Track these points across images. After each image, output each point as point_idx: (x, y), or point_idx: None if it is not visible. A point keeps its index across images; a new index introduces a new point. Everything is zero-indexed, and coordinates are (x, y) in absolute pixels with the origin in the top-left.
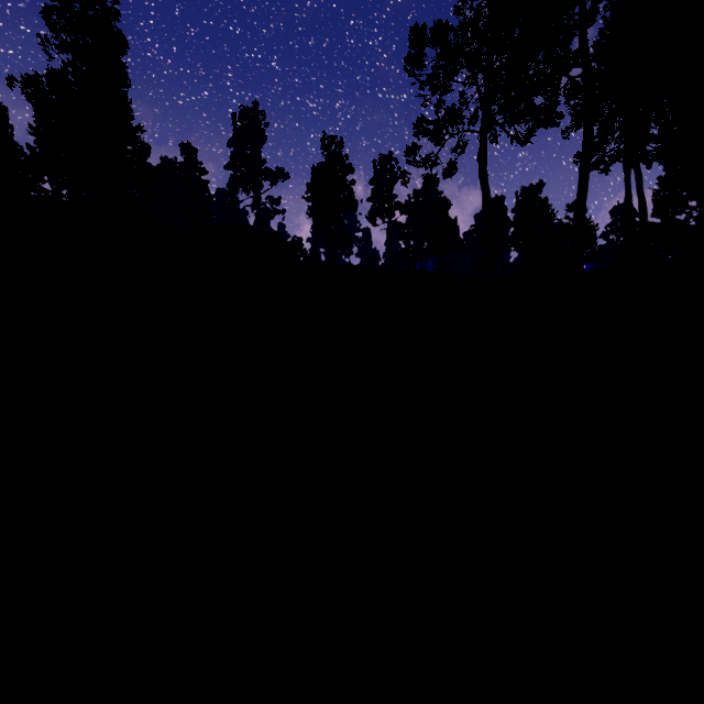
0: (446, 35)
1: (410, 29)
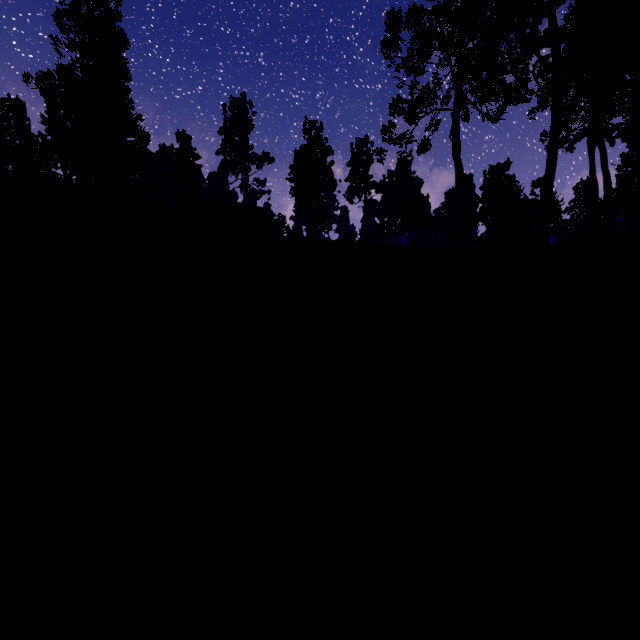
0: (420, 18)
1: (387, 13)
